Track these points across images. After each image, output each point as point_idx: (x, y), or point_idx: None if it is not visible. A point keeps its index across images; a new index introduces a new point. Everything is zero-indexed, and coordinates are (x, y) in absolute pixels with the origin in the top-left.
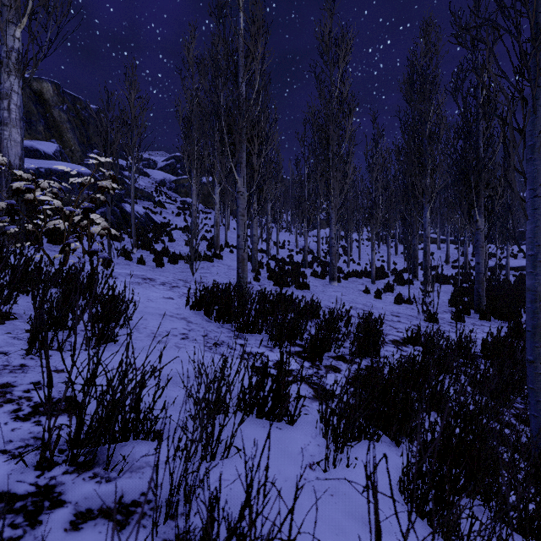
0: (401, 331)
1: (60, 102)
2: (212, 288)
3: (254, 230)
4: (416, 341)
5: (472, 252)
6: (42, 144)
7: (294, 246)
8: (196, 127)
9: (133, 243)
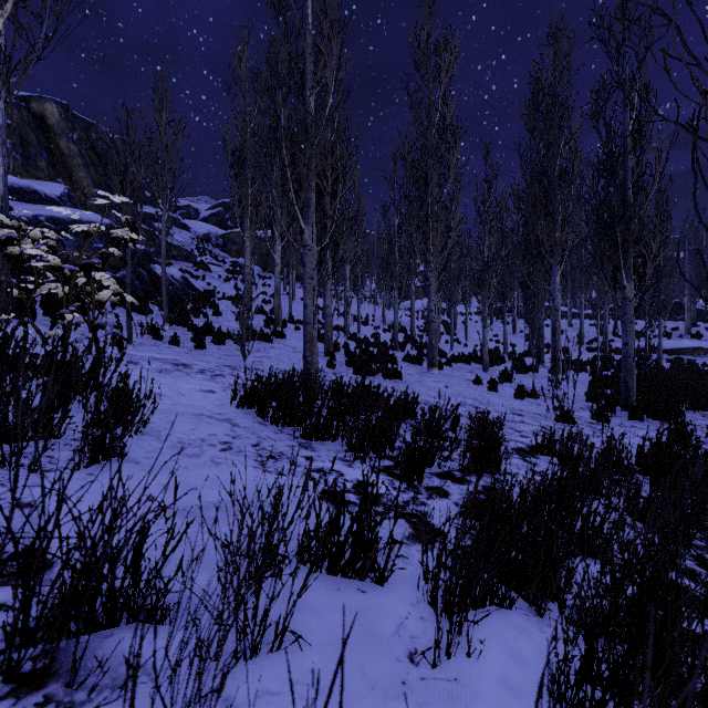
0: (527, 436)
1: (69, 130)
2: (268, 378)
3: (327, 299)
4: (548, 450)
5: (612, 330)
6: (44, 184)
7: (381, 322)
8: (250, 162)
9: (164, 316)
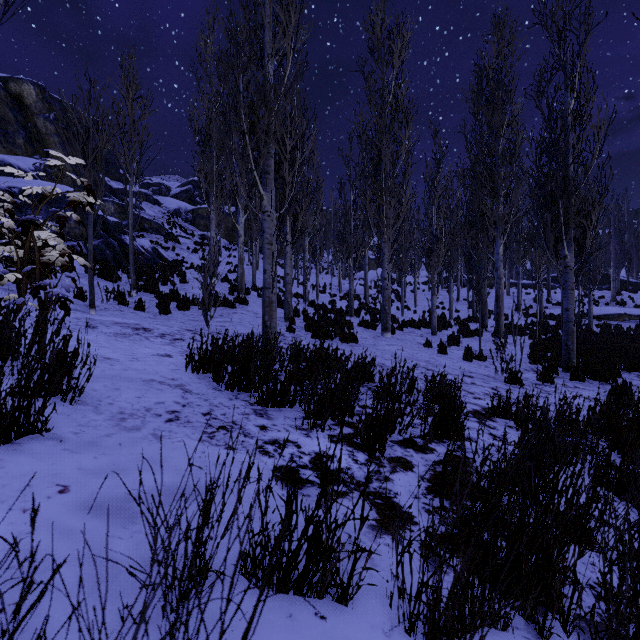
0: (480, 397)
1: (45, 110)
2: (223, 342)
3: (287, 268)
4: (504, 413)
5: (546, 298)
6: (21, 160)
7: (337, 290)
8: (215, 140)
9: (131, 283)
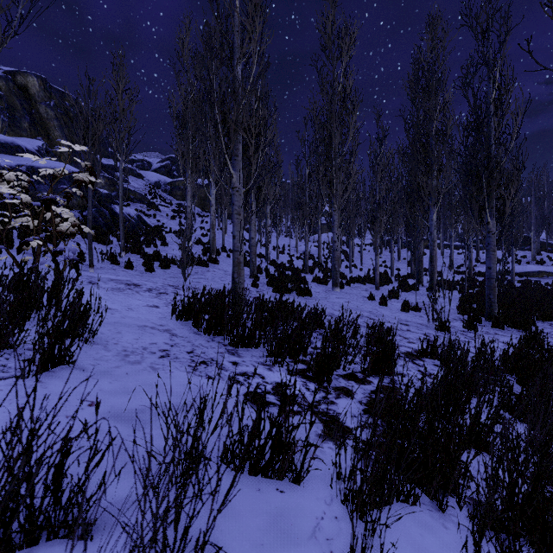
0: (413, 342)
1: (47, 98)
2: (202, 295)
3: (252, 232)
4: (432, 354)
5: (475, 257)
6: (27, 141)
7: (294, 251)
8: (191, 124)
9: (121, 246)
